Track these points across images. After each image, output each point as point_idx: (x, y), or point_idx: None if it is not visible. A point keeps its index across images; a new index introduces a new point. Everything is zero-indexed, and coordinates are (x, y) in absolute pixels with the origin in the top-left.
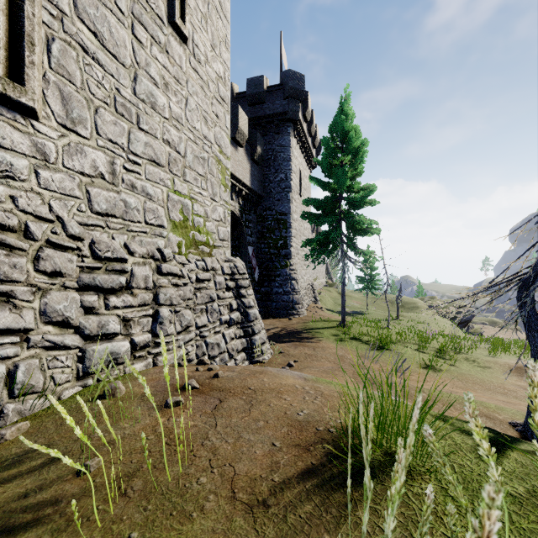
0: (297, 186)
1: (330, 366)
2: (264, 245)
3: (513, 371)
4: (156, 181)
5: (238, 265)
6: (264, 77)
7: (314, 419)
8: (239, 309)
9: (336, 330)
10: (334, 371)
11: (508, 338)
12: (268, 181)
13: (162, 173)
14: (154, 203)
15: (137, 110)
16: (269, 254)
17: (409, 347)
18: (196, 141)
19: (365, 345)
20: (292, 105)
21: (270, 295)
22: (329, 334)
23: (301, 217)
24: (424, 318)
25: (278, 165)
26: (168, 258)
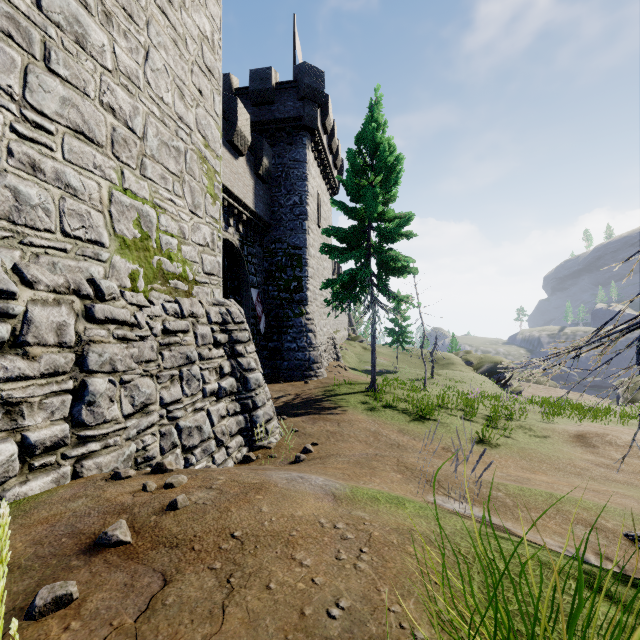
0: (314, 213)
1: (362, 448)
2: (272, 288)
3: (575, 441)
4: (87, 167)
5: (232, 310)
6: (272, 70)
7: (366, 631)
8: (233, 374)
9: (365, 396)
10: (370, 461)
11: (547, 396)
12: (278, 206)
13: (99, 156)
14: (82, 203)
15: (44, 37)
16: (279, 299)
17: (454, 415)
18: (164, 120)
19: (402, 414)
20: (309, 109)
21: (280, 352)
22: (356, 401)
23: (320, 251)
24: (461, 376)
25: (291, 184)
26: (109, 295)
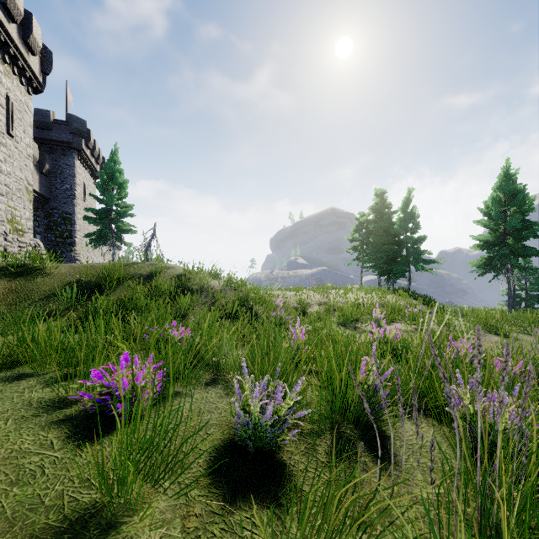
0: (81, 194)
1: None
2: (51, 235)
3: None
4: (2, 202)
5: (39, 243)
6: (51, 112)
7: None
8: None
9: None
10: None
11: None
12: (55, 188)
13: (4, 199)
14: (1, 212)
15: None
16: (56, 242)
17: None
18: (17, 181)
19: None
20: (77, 139)
21: None
22: None
23: (83, 218)
24: None
25: (64, 178)
26: (8, 235)
